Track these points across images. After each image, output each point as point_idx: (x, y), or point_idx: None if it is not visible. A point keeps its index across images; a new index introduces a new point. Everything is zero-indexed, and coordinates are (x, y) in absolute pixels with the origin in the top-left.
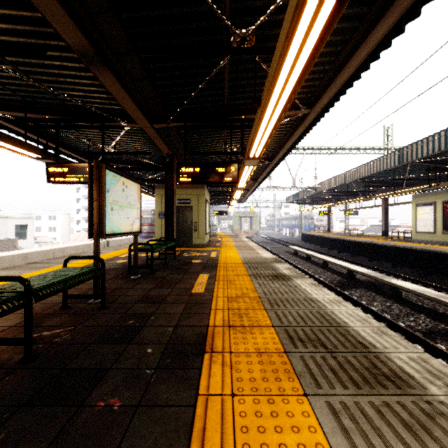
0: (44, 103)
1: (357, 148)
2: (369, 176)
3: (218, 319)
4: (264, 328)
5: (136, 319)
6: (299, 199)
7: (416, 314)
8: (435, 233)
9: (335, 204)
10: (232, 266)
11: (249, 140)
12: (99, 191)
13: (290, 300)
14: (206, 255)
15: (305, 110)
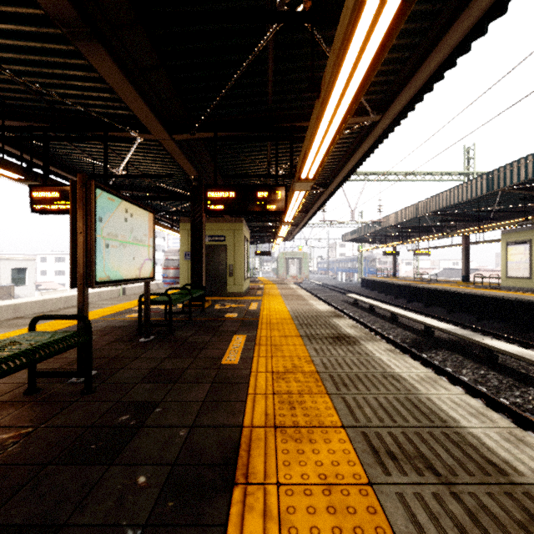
0: (29, 108)
1: (431, 173)
2: (447, 208)
3: (257, 412)
4: (331, 431)
5: (132, 412)
6: (358, 237)
7: (522, 387)
8: (531, 278)
9: (404, 242)
10: (277, 322)
11: (301, 153)
12: (86, 219)
13: (363, 377)
14: (244, 307)
15: (375, 115)
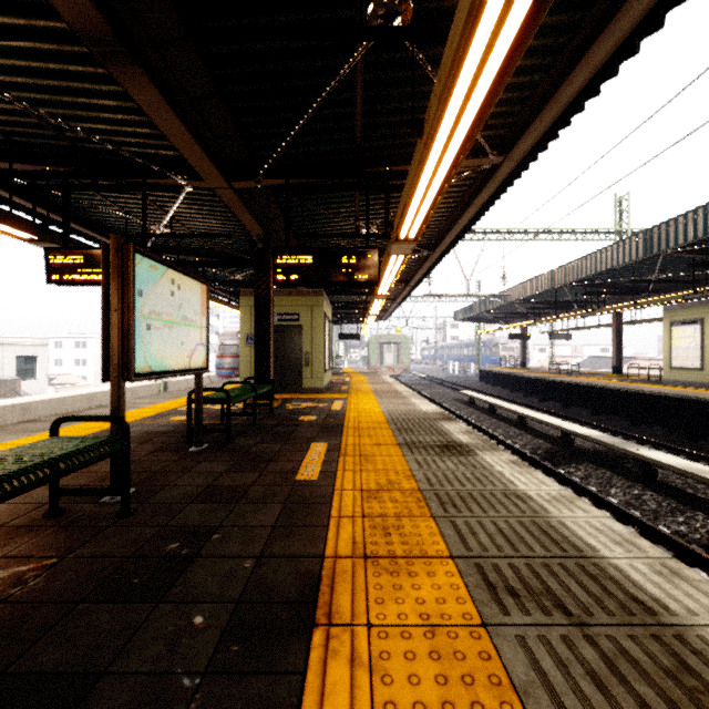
0: (44, 147)
1: (571, 230)
2: (593, 277)
3: (343, 539)
4: (435, 562)
5: (184, 539)
6: (475, 315)
7: (688, 511)
8: (703, 370)
9: (535, 322)
10: (368, 427)
11: (399, 206)
12: (122, 293)
13: (478, 496)
14: (324, 408)
15: (495, 157)
